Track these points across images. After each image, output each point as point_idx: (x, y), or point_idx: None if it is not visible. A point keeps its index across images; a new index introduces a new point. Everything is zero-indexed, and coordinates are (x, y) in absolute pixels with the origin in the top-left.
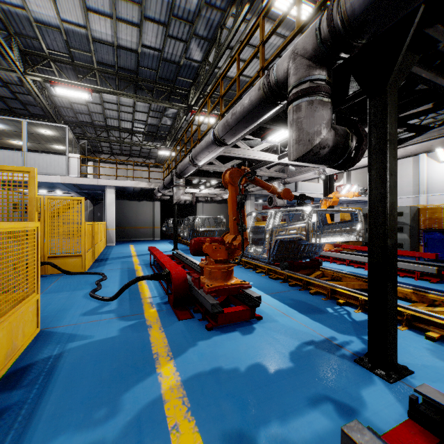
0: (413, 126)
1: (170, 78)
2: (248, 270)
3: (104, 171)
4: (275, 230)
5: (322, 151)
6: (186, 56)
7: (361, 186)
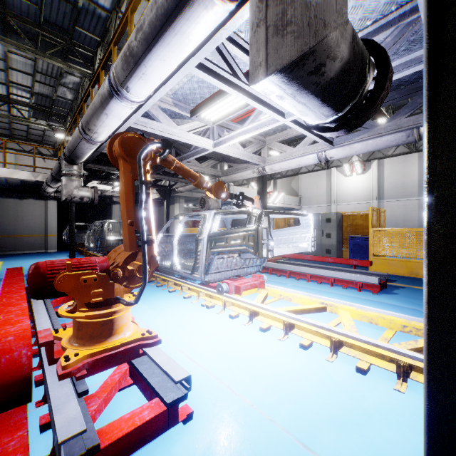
0: None
1: (64, 25)
2: (174, 294)
3: None
4: (211, 240)
5: (330, 66)
6: None
7: (286, 194)
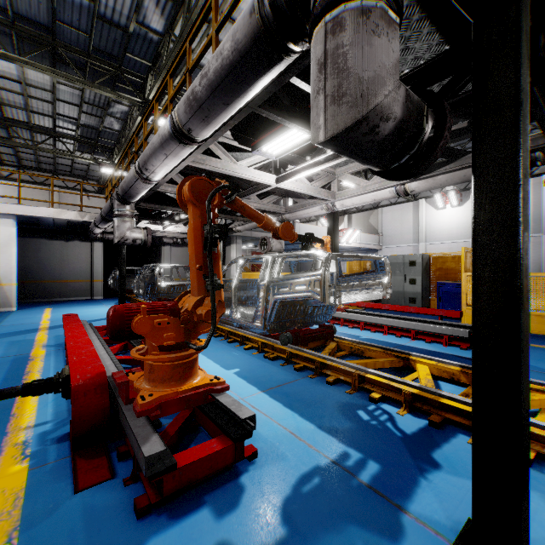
0: (446, 150)
1: (113, 52)
2: (233, 345)
3: (6, 192)
4: (274, 286)
5: (384, 127)
6: (139, 20)
7: (363, 232)
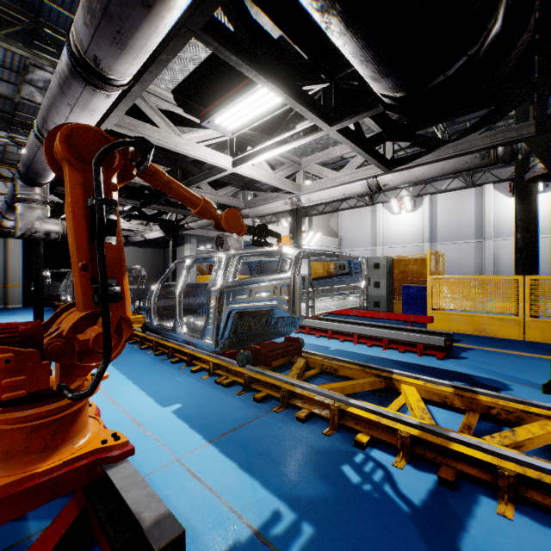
0: (423, 139)
1: None
2: (178, 366)
3: None
4: (228, 292)
5: None
6: None
7: (323, 234)
